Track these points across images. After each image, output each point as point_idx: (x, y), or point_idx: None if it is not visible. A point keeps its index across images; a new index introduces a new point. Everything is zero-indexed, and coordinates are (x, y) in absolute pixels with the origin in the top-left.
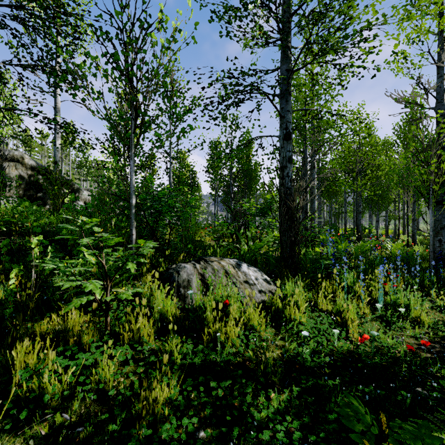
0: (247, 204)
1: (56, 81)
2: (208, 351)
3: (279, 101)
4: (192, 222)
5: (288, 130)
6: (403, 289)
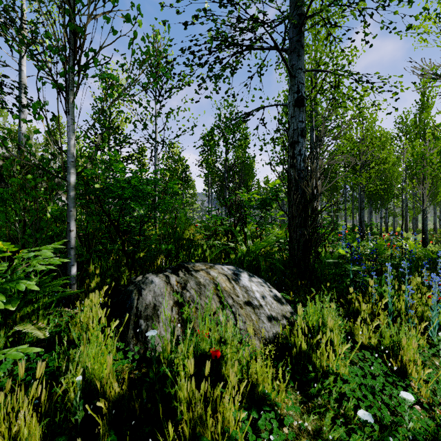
0: (245, 194)
1: (21, 52)
2: None
3: (288, 57)
4: (181, 218)
5: (301, 93)
6: None
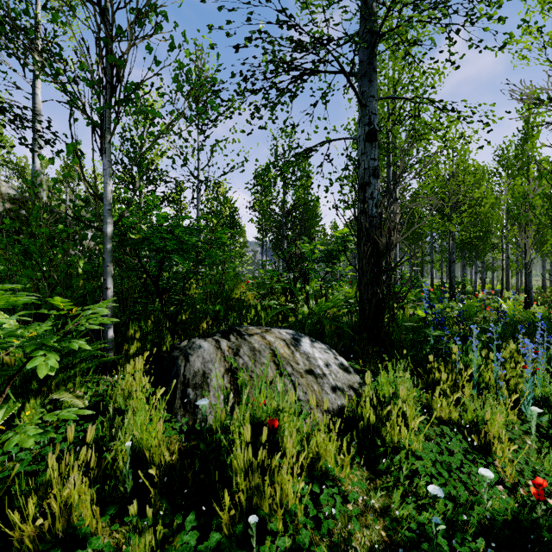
0: (307, 245)
1: (35, 72)
2: (232, 550)
3: (358, 82)
4: (229, 274)
5: (373, 126)
6: (547, 373)
